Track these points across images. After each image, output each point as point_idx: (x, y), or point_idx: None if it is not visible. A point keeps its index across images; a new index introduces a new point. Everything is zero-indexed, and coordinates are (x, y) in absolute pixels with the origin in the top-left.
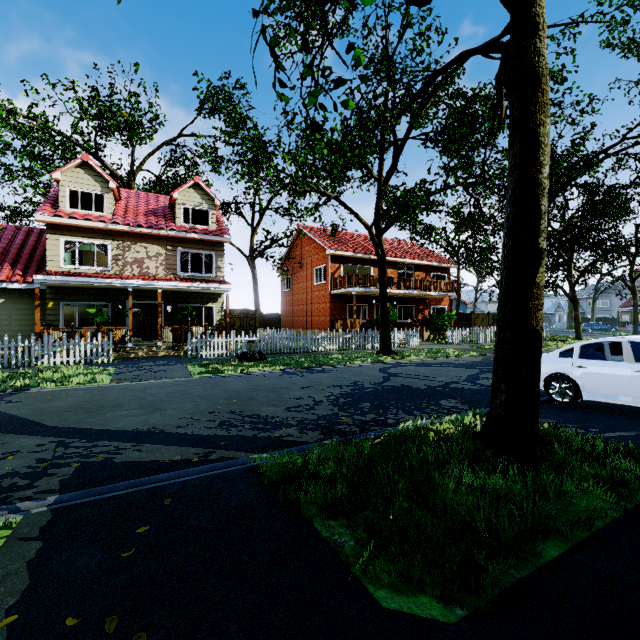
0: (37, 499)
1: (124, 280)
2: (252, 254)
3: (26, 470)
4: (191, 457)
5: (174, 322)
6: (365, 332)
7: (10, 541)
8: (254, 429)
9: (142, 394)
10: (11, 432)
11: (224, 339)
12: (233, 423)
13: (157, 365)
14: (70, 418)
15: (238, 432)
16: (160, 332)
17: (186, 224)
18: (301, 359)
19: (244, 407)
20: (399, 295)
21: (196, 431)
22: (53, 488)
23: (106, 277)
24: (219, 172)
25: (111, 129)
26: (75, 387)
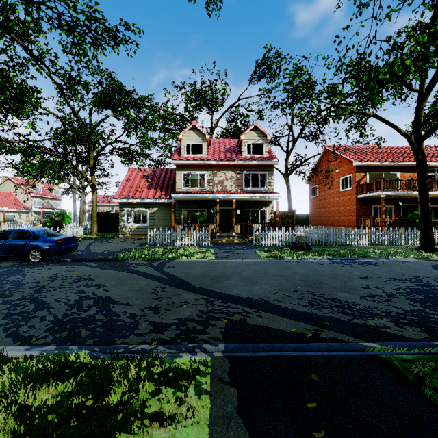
0: (212, 344)
1: (214, 194)
2: (286, 172)
3: (197, 318)
4: (304, 331)
5: (242, 221)
6: (393, 230)
7: (214, 380)
8: (344, 313)
9: (237, 269)
10: (178, 287)
11: (277, 233)
12: (320, 304)
13: (236, 249)
14: (204, 282)
15: (331, 314)
16: (234, 227)
17: (248, 155)
18: (341, 251)
19: (320, 290)
20: (429, 196)
21: (294, 306)
22: (218, 337)
23: (205, 193)
24: (263, 118)
25: (201, 105)
26: (197, 260)
